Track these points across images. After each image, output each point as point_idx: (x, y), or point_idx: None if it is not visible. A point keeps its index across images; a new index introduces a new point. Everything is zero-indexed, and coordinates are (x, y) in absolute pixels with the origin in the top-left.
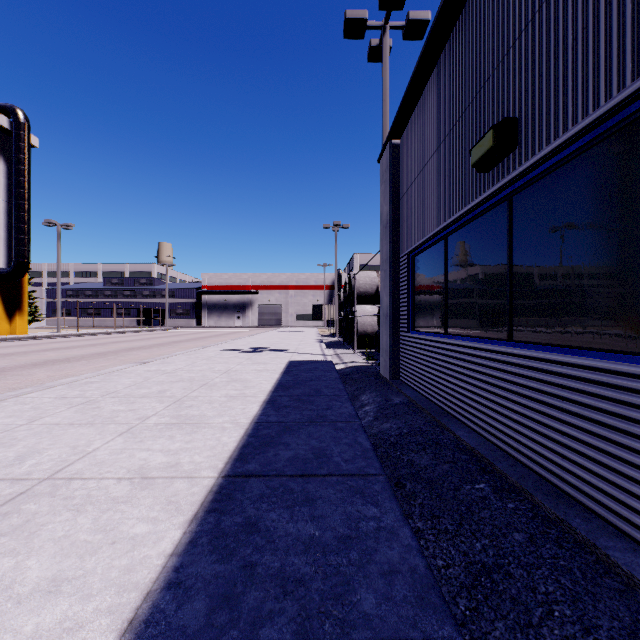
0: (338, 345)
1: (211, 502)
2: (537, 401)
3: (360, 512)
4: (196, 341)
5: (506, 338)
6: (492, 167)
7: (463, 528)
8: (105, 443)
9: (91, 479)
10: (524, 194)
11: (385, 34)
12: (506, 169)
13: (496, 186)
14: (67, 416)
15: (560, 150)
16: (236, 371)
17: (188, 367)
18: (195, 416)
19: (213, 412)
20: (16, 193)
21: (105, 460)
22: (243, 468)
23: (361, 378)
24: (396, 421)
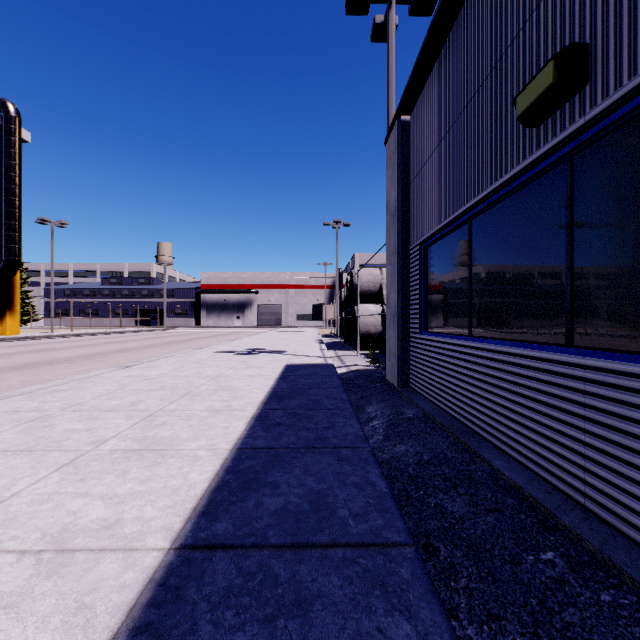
0: (339, 346)
1: (145, 607)
2: (626, 434)
3: (384, 633)
4: (192, 342)
5: (563, 343)
6: (545, 118)
7: None
8: (33, 483)
9: None
10: (594, 149)
11: (391, 8)
12: (568, 117)
13: (551, 143)
14: (5, 439)
15: None
16: (226, 377)
17: (174, 372)
18: (164, 439)
19: (188, 433)
20: (6, 189)
21: (19, 514)
22: (209, 530)
23: (366, 384)
24: (412, 443)
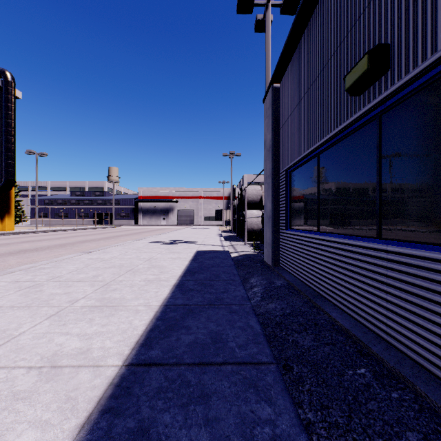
0: (233, 238)
1: (108, 399)
2: (411, 294)
3: (254, 413)
4: (132, 235)
5: (375, 236)
6: (363, 91)
7: (353, 422)
8: (32, 326)
9: (3, 368)
10: (394, 111)
11: (267, 10)
12: (377, 90)
13: (367, 106)
14: (12, 299)
15: (437, 64)
16: (156, 259)
17: (121, 256)
18: (116, 299)
19: (131, 295)
20: (5, 131)
21: (25, 345)
22: (146, 355)
23: (250, 264)
24: (279, 302)
